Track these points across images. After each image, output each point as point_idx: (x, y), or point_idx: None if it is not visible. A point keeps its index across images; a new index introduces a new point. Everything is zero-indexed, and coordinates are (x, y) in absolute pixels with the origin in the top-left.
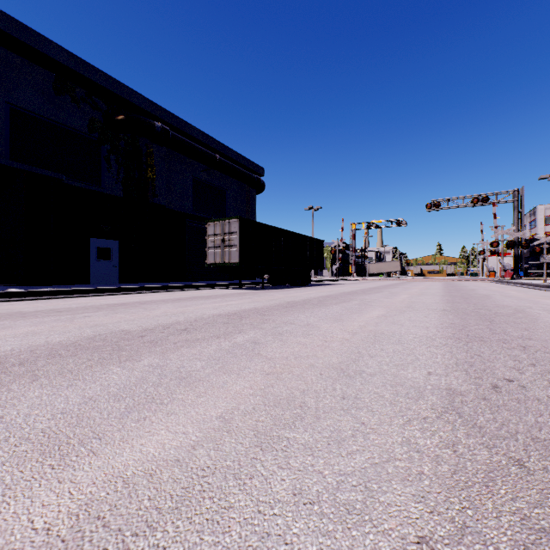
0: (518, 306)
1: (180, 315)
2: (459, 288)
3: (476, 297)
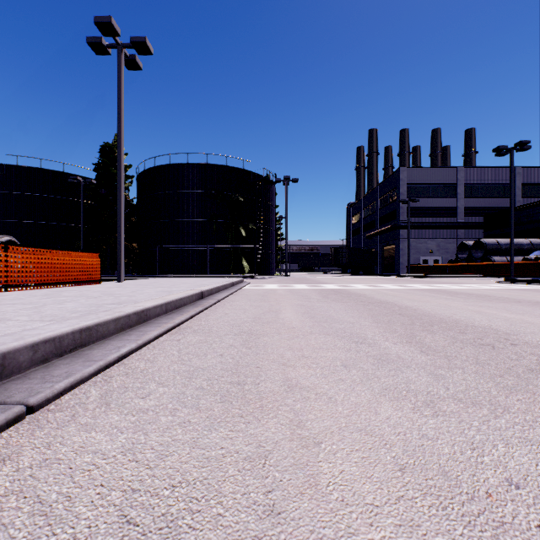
0: None
1: None
2: None
3: None
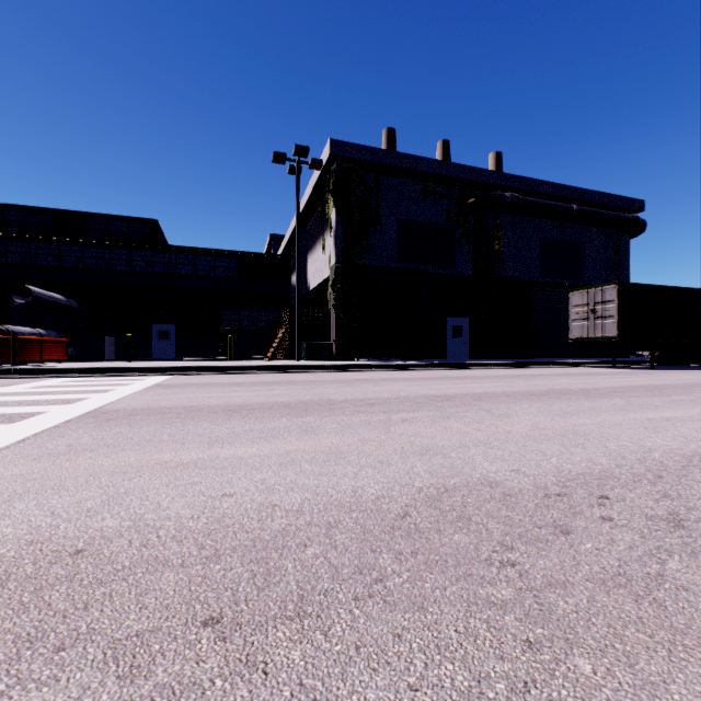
0: None
1: (590, 384)
2: None
3: None
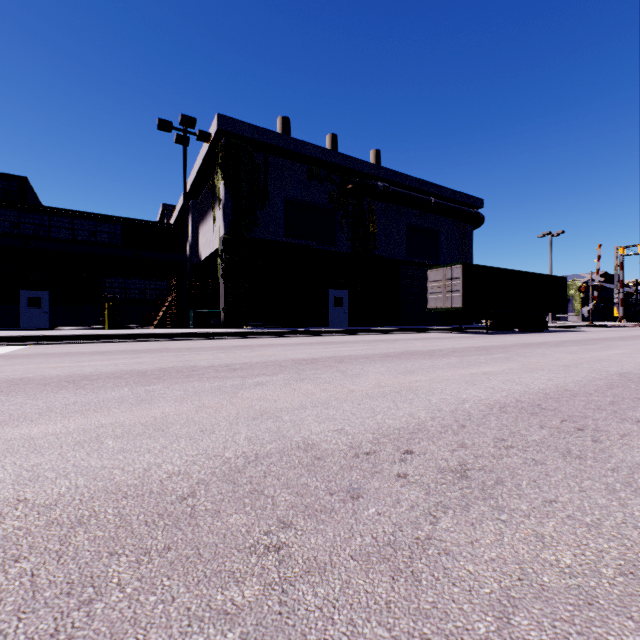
0: None
1: (438, 346)
2: None
3: None
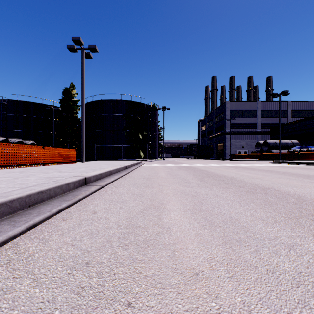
0: None
1: None
2: None
3: None
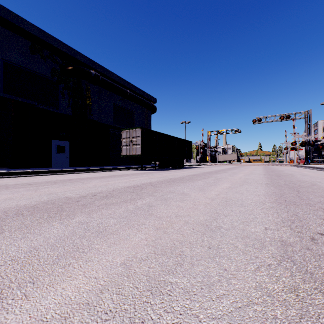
0: (312, 181)
1: (103, 187)
2: (273, 170)
3: (285, 175)
